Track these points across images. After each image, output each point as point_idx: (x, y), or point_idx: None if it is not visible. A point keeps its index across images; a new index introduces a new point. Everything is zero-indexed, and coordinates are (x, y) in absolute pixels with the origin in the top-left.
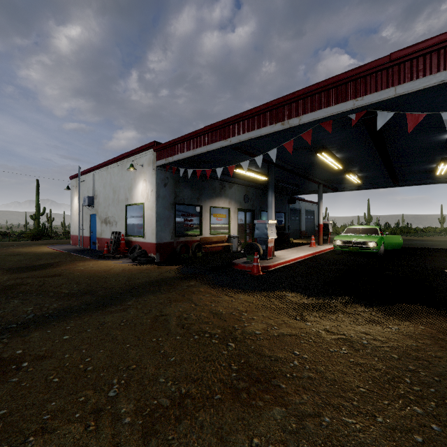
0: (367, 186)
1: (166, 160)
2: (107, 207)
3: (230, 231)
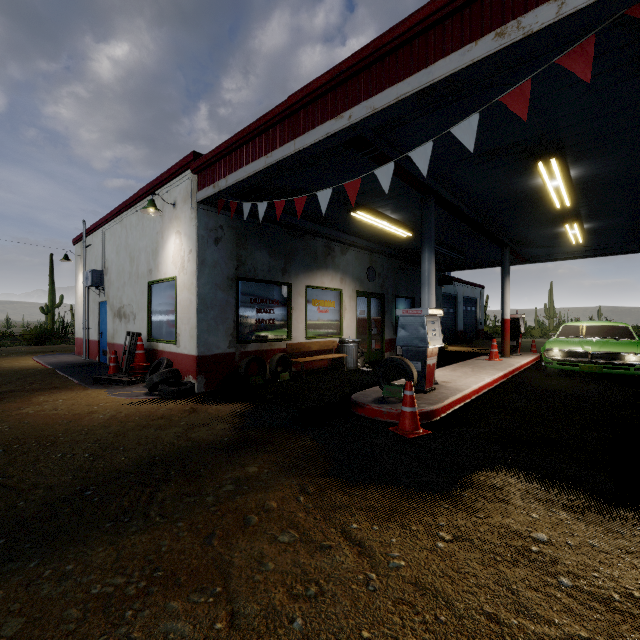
0: (584, 251)
1: (215, 188)
2: (121, 287)
3: (342, 332)
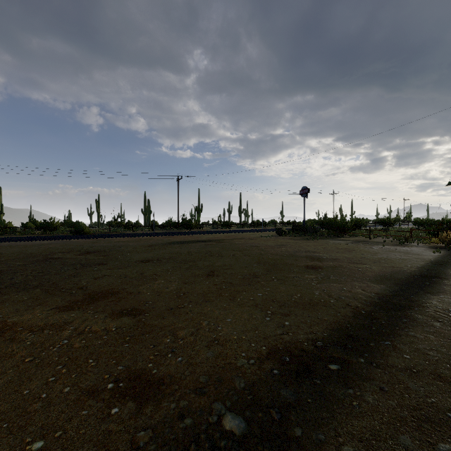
0: None
1: None
2: None
3: None
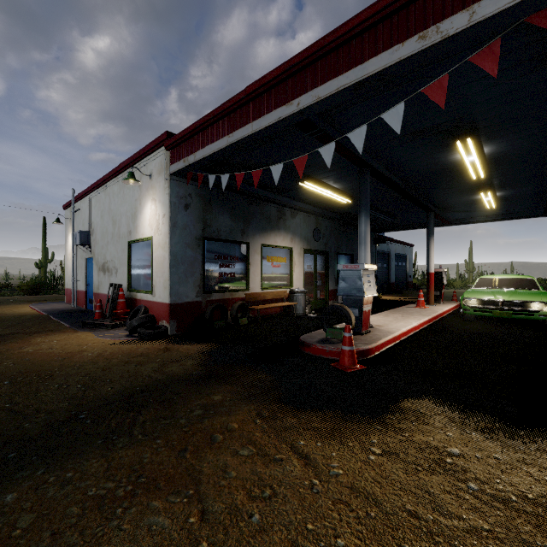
0: (498, 215)
1: (185, 162)
2: (105, 246)
3: (292, 283)
